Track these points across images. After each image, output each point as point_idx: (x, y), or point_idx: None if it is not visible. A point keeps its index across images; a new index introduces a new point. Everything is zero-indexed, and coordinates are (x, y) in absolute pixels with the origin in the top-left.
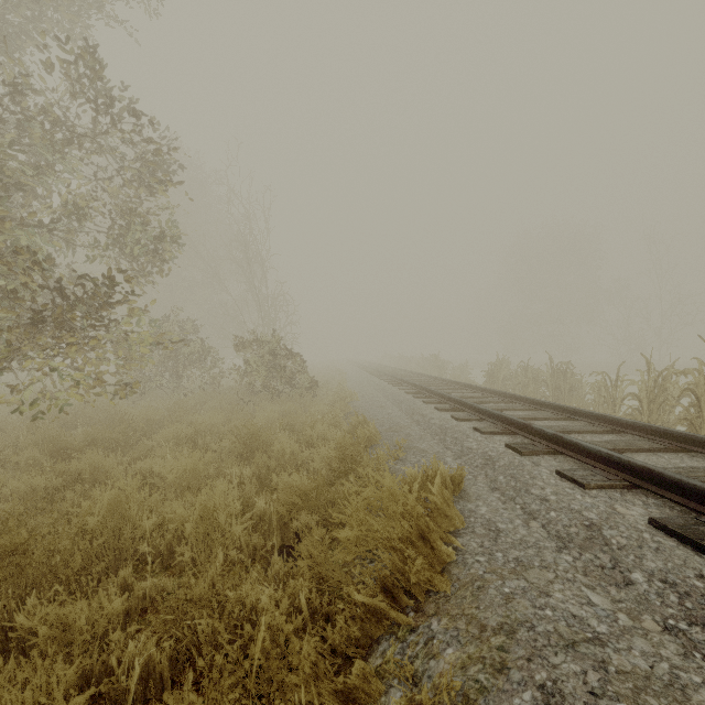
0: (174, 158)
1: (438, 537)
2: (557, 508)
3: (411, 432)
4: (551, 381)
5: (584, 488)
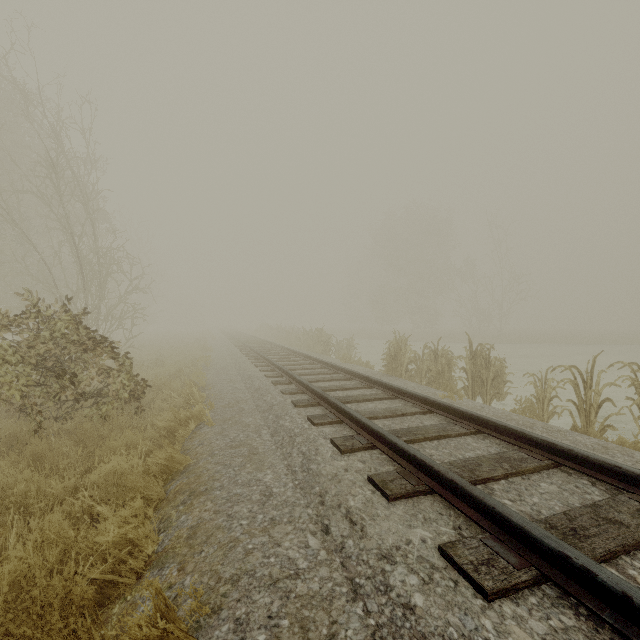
0: None
1: None
2: None
3: None
4: (470, 368)
5: None
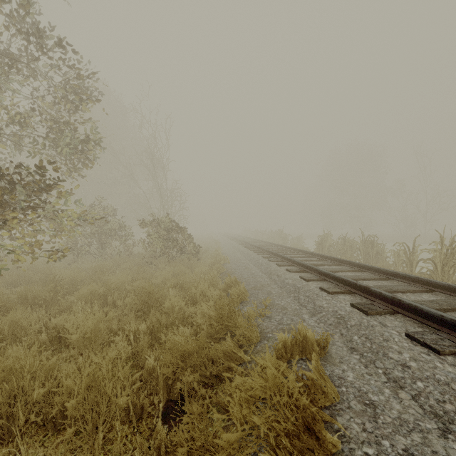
0: (96, 87)
1: (323, 425)
2: (423, 377)
3: (271, 290)
4: (362, 248)
5: (439, 354)
